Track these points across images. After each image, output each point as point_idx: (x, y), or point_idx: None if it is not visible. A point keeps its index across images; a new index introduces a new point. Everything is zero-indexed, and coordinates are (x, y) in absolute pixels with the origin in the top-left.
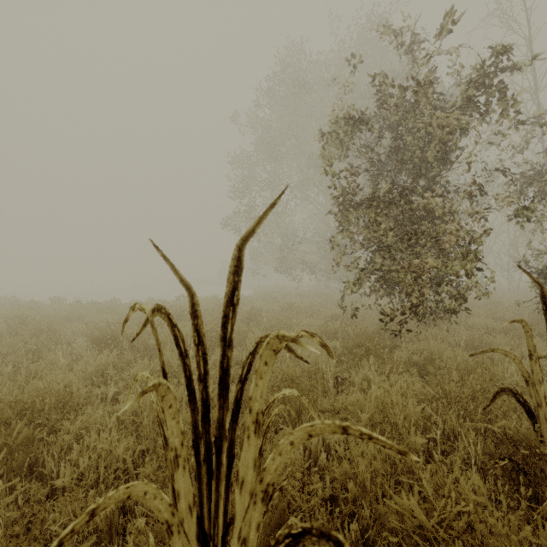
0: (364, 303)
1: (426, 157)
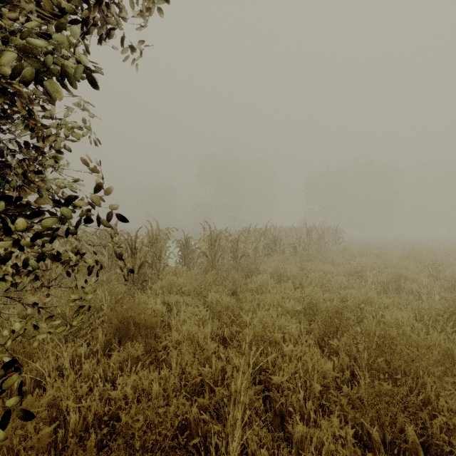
0: None
1: None
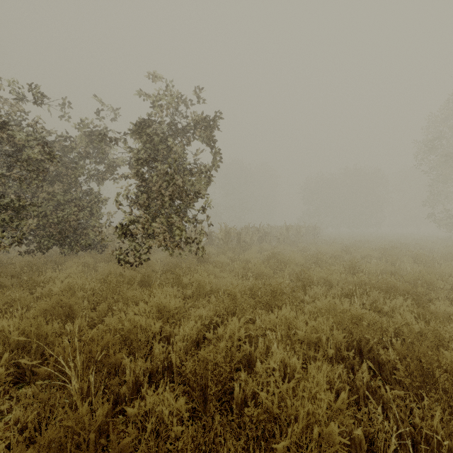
0: None
1: None
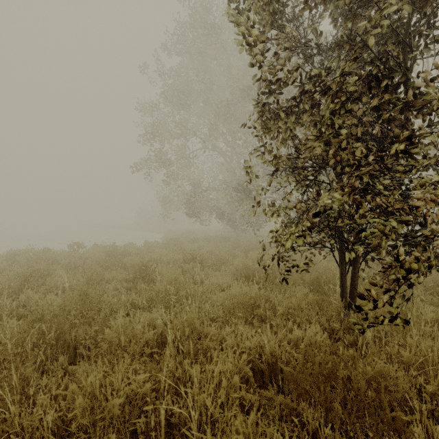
0: (273, 250)
1: (408, 23)
